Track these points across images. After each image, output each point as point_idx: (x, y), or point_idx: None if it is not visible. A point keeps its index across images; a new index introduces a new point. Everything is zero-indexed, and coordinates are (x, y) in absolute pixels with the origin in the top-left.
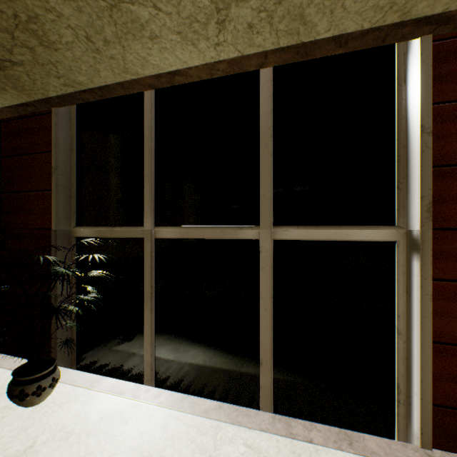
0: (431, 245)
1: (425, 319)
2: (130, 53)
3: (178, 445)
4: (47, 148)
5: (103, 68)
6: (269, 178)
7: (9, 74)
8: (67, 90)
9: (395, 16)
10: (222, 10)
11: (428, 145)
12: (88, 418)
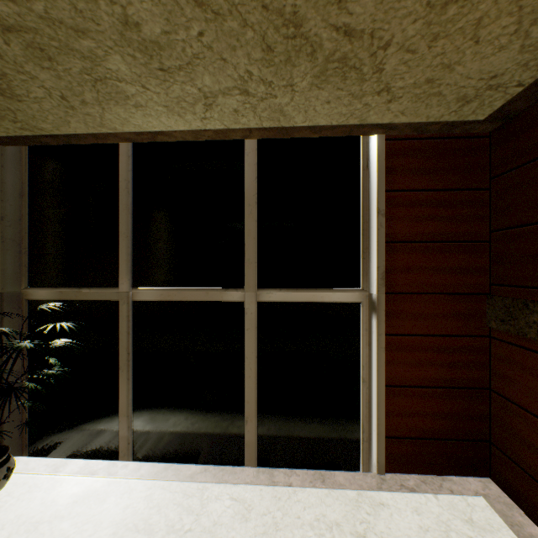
0: (384, 307)
1: (380, 368)
2: (110, 114)
3: (164, 512)
4: None
5: (75, 121)
6: (254, 243)
7: None
8: (23, 133)
9: (355, 121)
10: (210, 97)
11: (382, 224)
12: (58, 504)
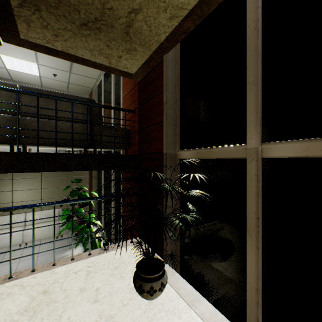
0: None
1: None
2: None
3: None
4: (160, 89)
5: None
6: None
7: (135, 29)
8: (172, 25)
9: None
10: None
11: None
12: None
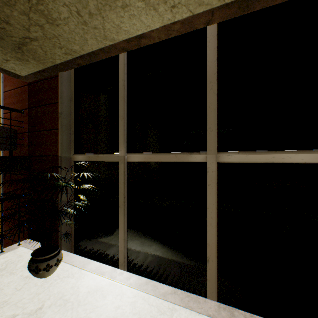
0: None
1: None
2: (108, 23)
3: None
4: (55, 100)
5: (90, 38)
6: (214, 113)
7: (30, 48)
8: (67, 57)
9: None
10: None
11: None
12: (79, 290)
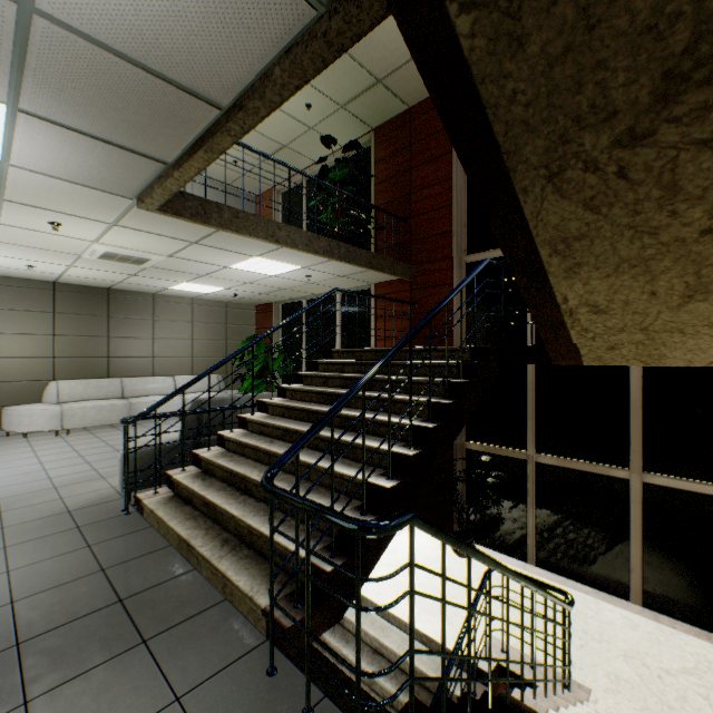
0: None
1: None
2: None
3: None
4: None
5: None
6: (638, 437)
7: None
8: None
9: None
10: None
11: None
12: None
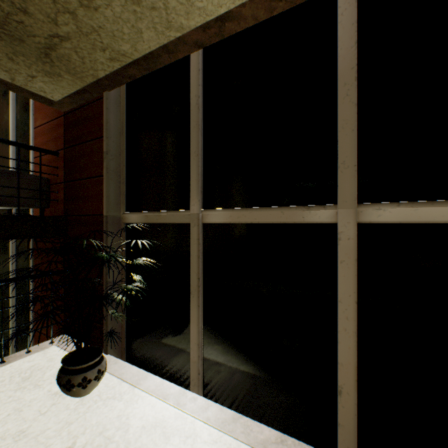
0: None
1: None
2: None
3: None
4: (100, 134)
5: (145, 27)
6: (352, 138)
7: (60, 54)
8: (114, 66)
9: None
10: None
11: None
12: (129, 423)
